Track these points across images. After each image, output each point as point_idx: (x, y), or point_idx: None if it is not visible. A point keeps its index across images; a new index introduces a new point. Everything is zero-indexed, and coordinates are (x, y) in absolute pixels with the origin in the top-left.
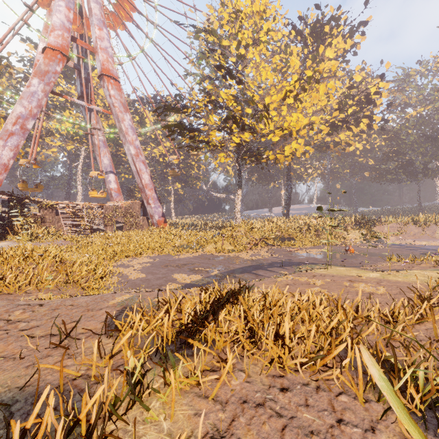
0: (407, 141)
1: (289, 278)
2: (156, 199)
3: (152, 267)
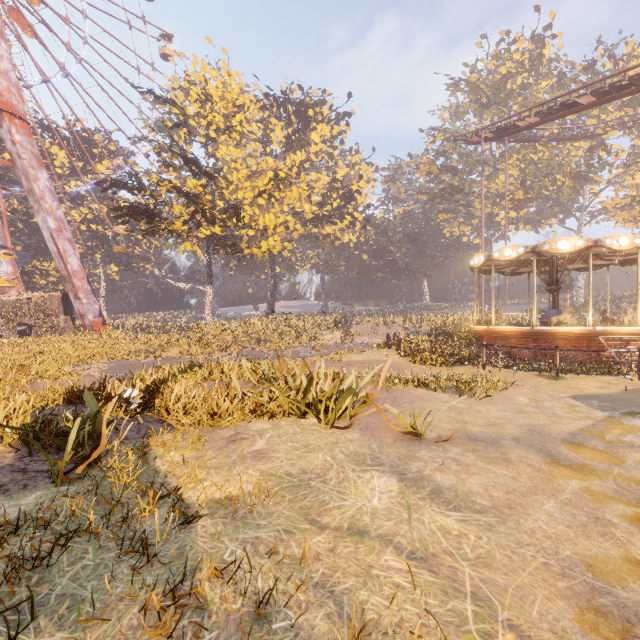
0: (394, 239)
1: None
2: (89, 292)
3: (113, 369)
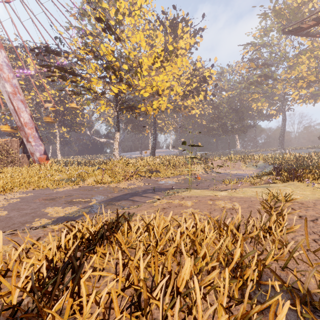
0: (223, 111)
1: (164, 202)
2: (37, 137)
3: (21, 202)
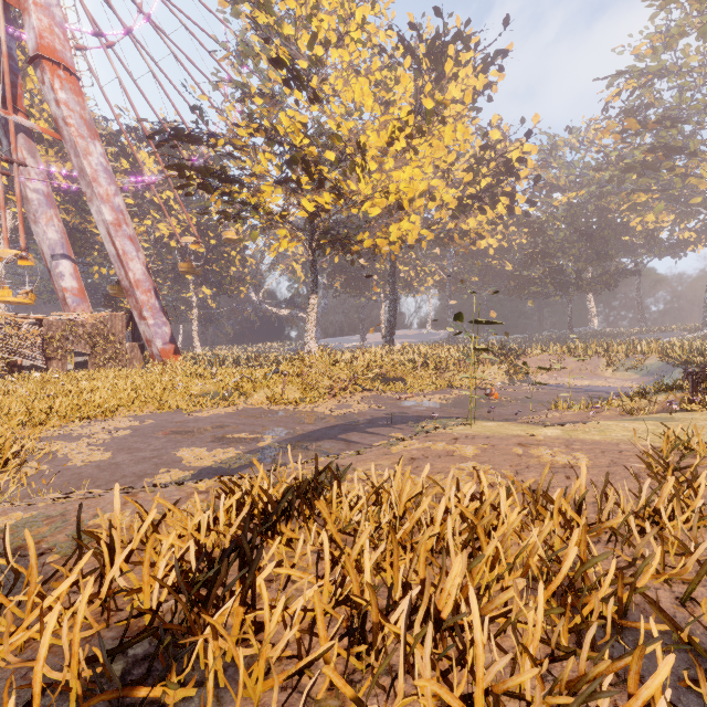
0: (555, 238)
1: (414, 446)
2: (157, 309)
3: (134, 436)
